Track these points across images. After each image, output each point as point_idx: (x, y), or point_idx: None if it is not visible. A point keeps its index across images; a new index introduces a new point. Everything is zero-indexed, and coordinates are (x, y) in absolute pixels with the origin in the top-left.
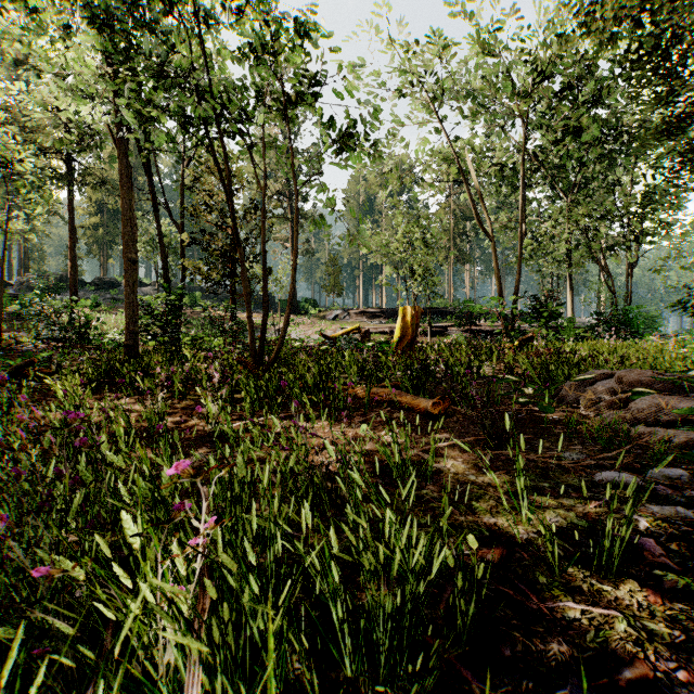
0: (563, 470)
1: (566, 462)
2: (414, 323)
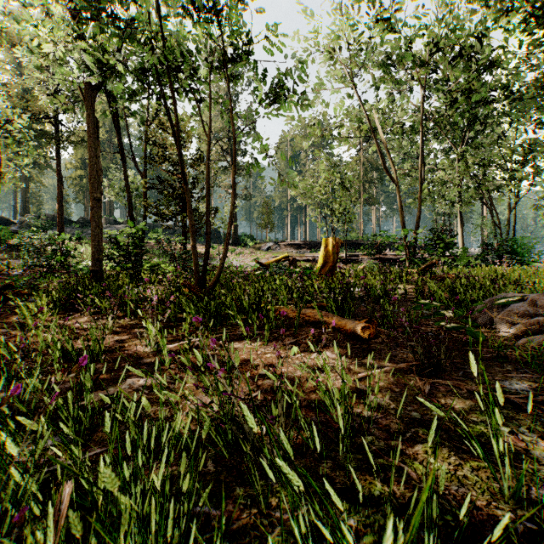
0: (512, 405)
1: (514, 396)
2: (335, 252)
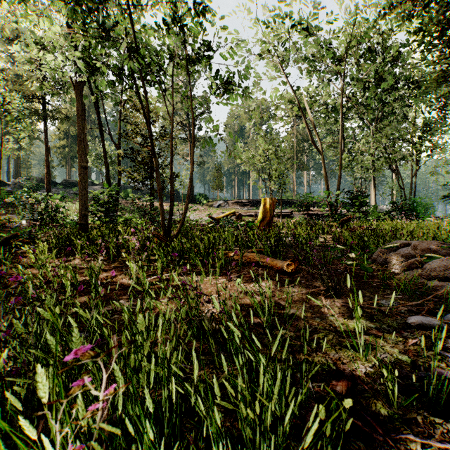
0: (383, 313)
1: (385, 308)
2: (271, 209)
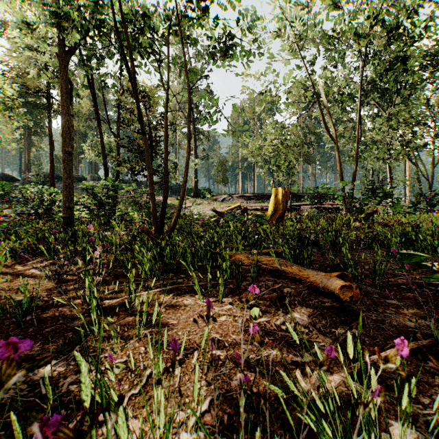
0: None
1: None
2: (284, 200)
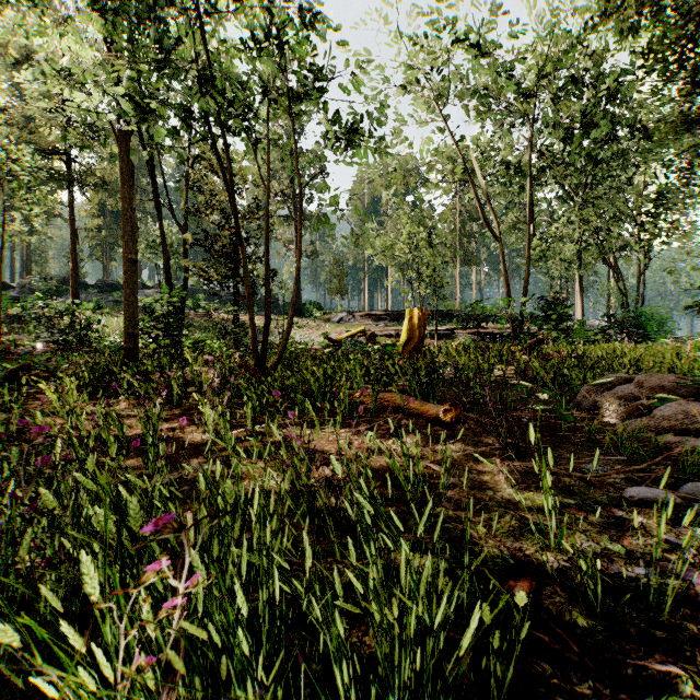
0: (588, 484)
1: (591, 475)
2: (421, 326)
